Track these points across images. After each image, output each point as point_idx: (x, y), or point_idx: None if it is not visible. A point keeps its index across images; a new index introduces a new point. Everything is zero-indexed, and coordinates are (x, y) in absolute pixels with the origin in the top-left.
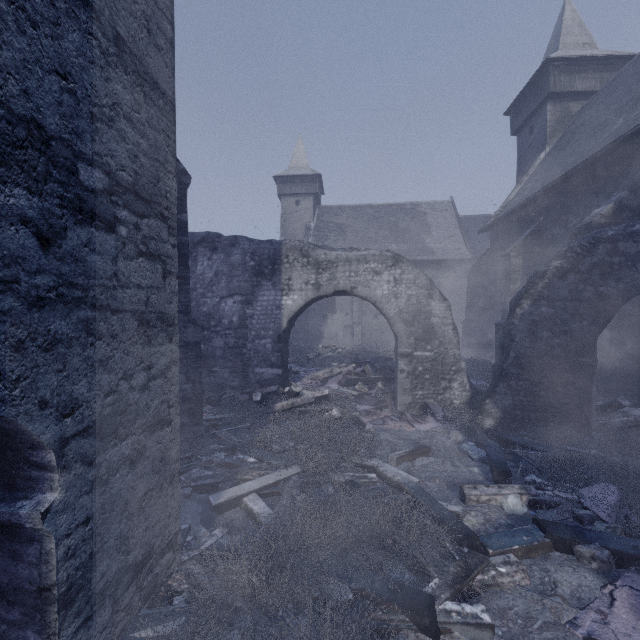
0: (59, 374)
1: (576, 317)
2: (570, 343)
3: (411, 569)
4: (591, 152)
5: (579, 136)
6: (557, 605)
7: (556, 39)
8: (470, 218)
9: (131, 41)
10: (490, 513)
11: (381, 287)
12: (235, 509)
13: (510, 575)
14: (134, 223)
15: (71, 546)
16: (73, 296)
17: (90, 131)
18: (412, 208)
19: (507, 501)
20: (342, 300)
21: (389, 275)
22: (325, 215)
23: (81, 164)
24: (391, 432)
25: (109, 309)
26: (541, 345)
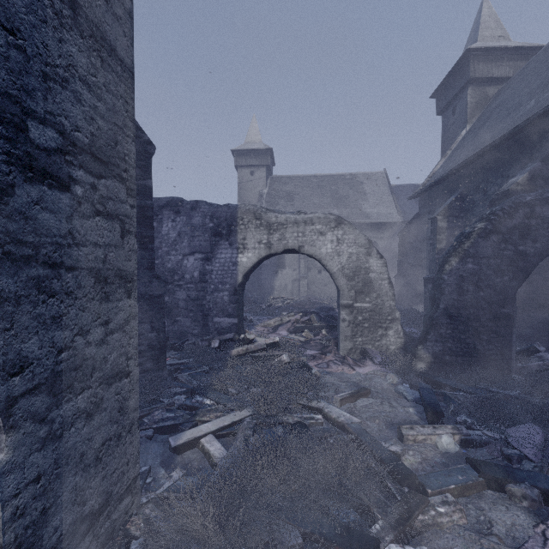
0: (6, 333)
1: (498, 273)
2: (493, 296)
3: (356, 509)
4: (507, 129)
5: (496, 115)
6: (494, 545)
7: (475, 32)
8: (401, 187)
9: (87, 6)
10: (426, 452)
11: (325, 246)
12: (193, 450)
13: (448, 515)
14: (90, 183)
15: (20, 505)
16: (22, 254)
17: (42, 90)
18: (351, 178)
19: (441, 440)
20: (290, 257)
21: (332, 235)
22: (276, 184)
23: (31, 122)
24: (334, 375)
25: (63, 267)
26: (467, 297)
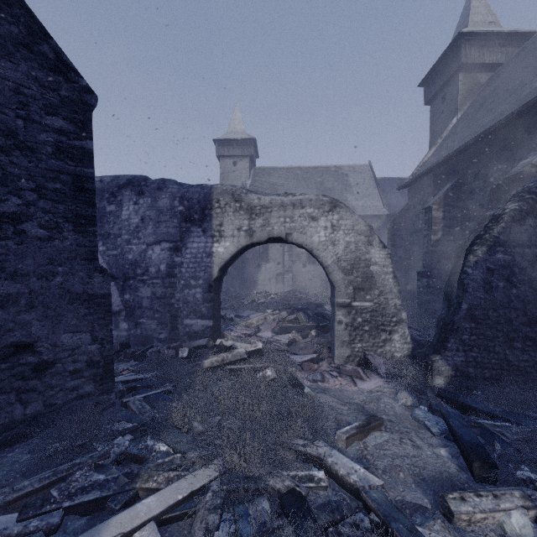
0: None
1: (535, 265)
2: (529, 294)
3: None
4: (513, 108)
5: (493, 99)
6: None
7: (465, 18)
8: (386, 180)
9: None
10: None
11: (318, 233)
12: None
13: None
14: None
15: None
16: None
17: None
18: (336, 170)
19: (511, 521)
20: (274, 251)
21: (326, 221)
22: (259, 175)
23: None
24: (332, 393)
25: None
26: (497, 296)
